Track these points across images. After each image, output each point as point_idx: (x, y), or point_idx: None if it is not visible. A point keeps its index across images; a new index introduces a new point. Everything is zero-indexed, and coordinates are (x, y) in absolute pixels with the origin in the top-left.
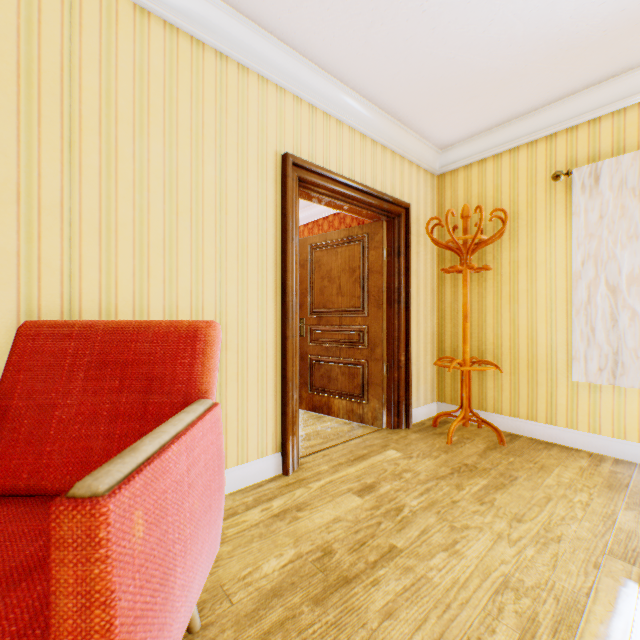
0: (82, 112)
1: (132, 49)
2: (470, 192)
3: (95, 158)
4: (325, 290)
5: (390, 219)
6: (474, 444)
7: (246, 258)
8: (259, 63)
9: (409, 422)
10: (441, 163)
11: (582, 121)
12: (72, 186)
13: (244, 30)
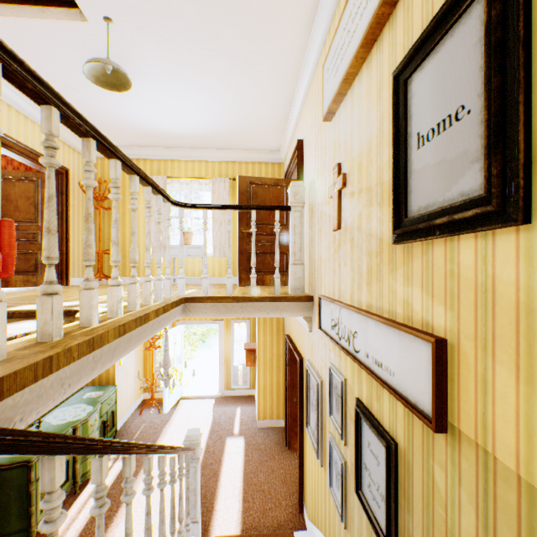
0: None
1: None
2: (105, 172)
3: None
4: (4, 207)
5: (57, 174)
6: (104, 286)
7: None
8: None
9: (70, 283)
10: None
11: (149, 158)
12: None
13: None
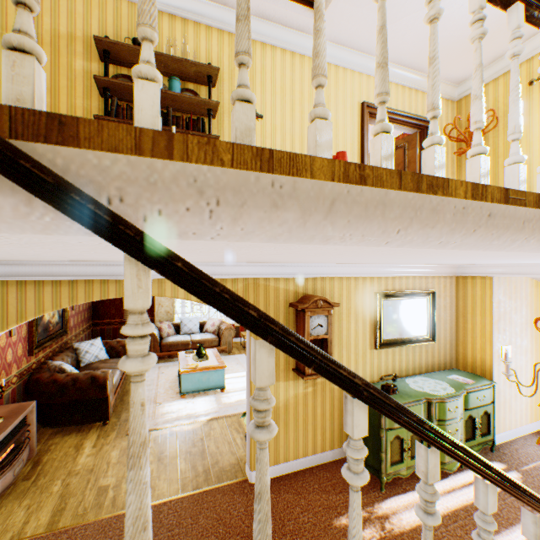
0: (295, 99)
1: (308, 73)
2: None
3: (298, 114)
4: None
5: (420, 130)
6: None
7: (346, 149)
8: (351, 65)
9: None
10: (458, 93)
11: None
12: (292, 124)
13: (346, 53)
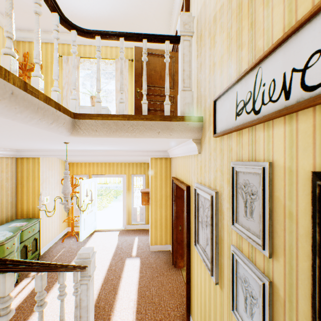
0: None
1: None
2: (31, 52)
3: None
4: None
5: None
6: None
7: None
8: None
9: None
10: (18, 36)
11: (66, 43)
12: None
13: None
